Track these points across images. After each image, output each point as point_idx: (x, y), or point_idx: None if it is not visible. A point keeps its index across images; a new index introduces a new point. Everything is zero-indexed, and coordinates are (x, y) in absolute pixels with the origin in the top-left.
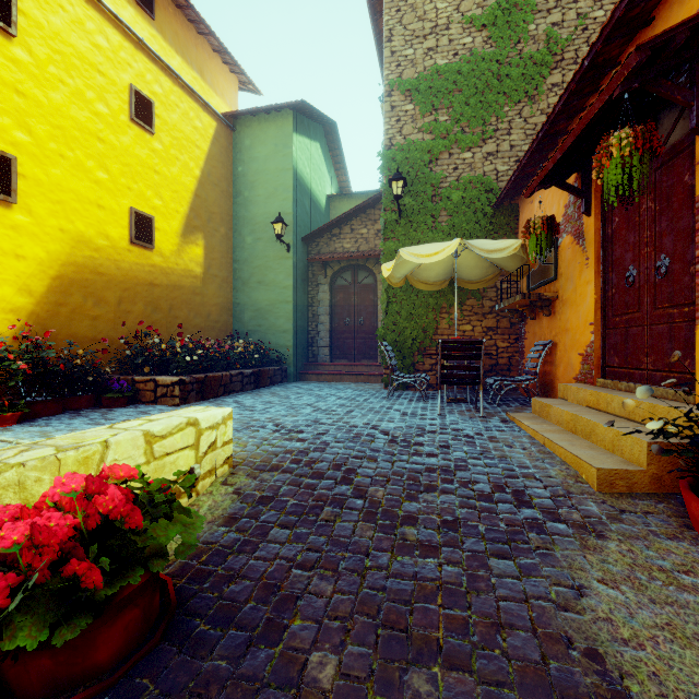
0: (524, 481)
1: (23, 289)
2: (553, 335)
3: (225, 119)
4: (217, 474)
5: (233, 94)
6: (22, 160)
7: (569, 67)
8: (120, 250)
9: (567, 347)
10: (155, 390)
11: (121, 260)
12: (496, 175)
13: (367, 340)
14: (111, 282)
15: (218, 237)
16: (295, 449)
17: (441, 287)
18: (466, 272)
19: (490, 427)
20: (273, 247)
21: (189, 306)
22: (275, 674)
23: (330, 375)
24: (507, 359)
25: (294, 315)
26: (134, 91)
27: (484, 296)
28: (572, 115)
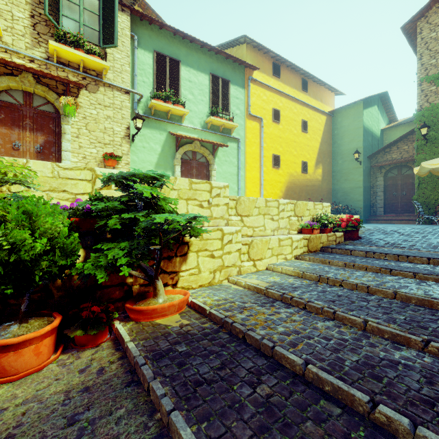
0: None
1: (281, 191)
2: None
3: (329, 114)
4: None
5: (332, 101)
6: (280, 155)
7: None
8: (299, 176)
9: None
10: None
11: (299, 179)
12: None
13: (407, 203)
14: (297, 186)
15: (327, 163)
16: (377, 228)
17: None
18: None
19: None
20: (352, 163)
21: (317, 192)
22: (382, 241)
23: (384, 220)
24: None
25: (363, 193)
26: (302, 121)
27: None
28: None
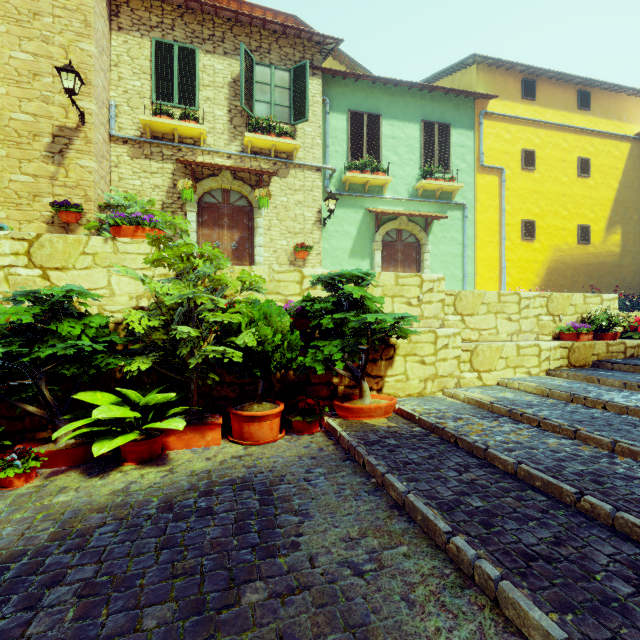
0: None
1: (537, 276)
2: None
3: (637, 137)
4: None
5: None
6: (536, 220)
7: None
8: (572, 249)
9: None
10: None
11: (573, 254)
12: None
13: None
14: (568, 266)
15: (632, 223)
16: None
17: None
18: None
19: None
20: None
21: (610, 274)
22: None
23: None
24: None
25: None
26: (579, 159)
27: None
28: None
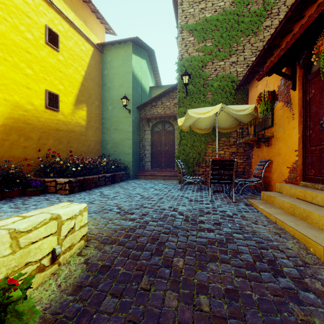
0: (272, 252)
1: None
2: (270, 157)
3: (98, 46)
4: (76, 247)
5: (102, 34)
6: None
7: (275, 17)
8: (40, 111)
9: (279, 163)
10: (56, 186)
11: (40, 117)
12: (236, 73)
13: (169, 158)
14: (35, 128)
15: (94, 106)
16: (127, 226)
17: (208, 131)
18: (221, 123)
19: (240, 209)
20: (122, 111)
21: (78, 141)
22: None
23: (151, 176)
24: (242, 169)
25: (132, 145)
26: (48, 28)
27: (230, 136)
28: (285, 34)
